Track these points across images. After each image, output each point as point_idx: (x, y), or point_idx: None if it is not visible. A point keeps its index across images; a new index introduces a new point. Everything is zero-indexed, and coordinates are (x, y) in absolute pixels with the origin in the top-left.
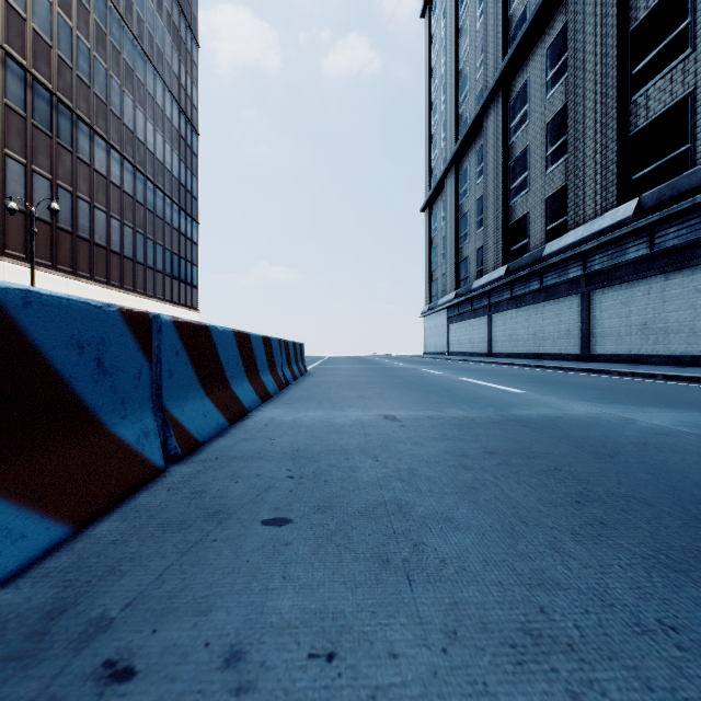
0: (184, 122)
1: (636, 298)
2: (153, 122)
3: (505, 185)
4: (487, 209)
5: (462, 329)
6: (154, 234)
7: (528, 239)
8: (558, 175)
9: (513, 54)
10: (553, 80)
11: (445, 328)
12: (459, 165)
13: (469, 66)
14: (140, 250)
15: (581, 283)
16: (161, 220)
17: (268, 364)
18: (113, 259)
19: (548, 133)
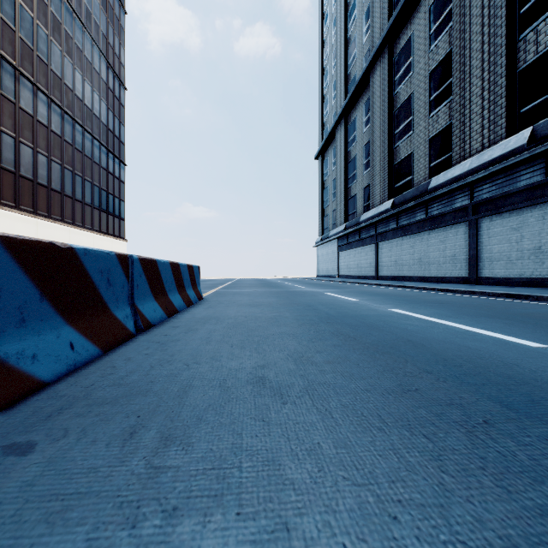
0: (112, 76)
1: (529, 223)
2: (82, 72)
3: (390, 130)
4: (374, 152)
5: (351, 255)
6: (83, 172)
7: (412, 176)
8: (441, 117)
9: (399, 12)
10: (437, 32)
11: (335, 255)
12: (348, 118)
13: (356, 32)
14: (68, 184)
15: (468, 211)
16: (89, 159)
17: (59, 303)
18: (40, 190)
19: (431, 79)
